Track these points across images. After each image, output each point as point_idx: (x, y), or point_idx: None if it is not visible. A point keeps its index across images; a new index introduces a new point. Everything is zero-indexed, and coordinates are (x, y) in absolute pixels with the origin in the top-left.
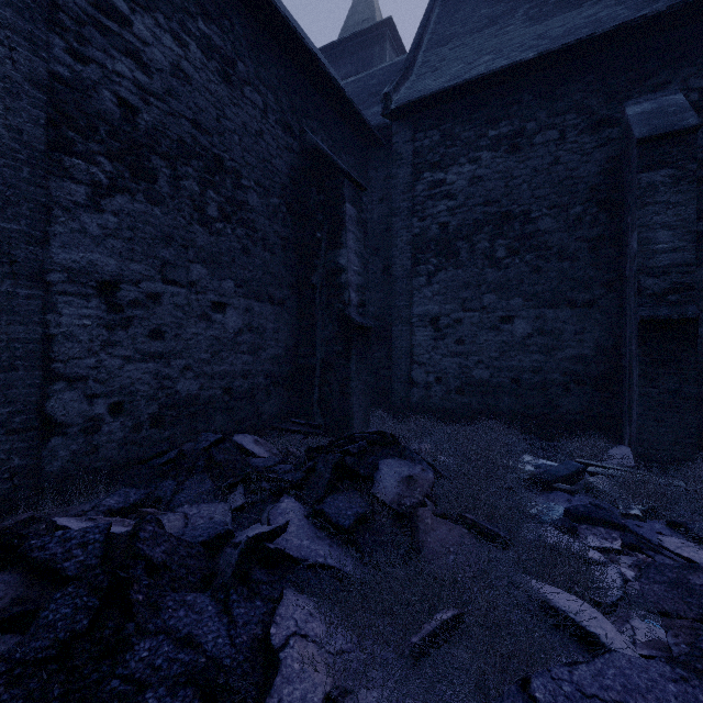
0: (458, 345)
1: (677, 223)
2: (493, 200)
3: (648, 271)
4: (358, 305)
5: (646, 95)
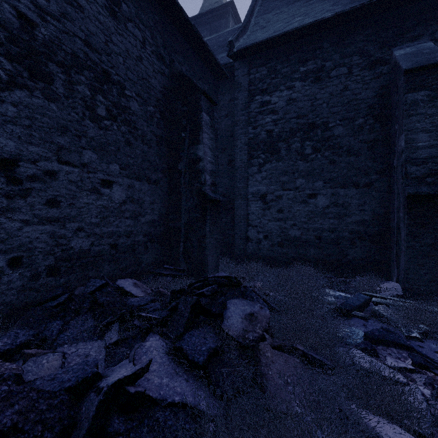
0: (279, 213)
1: (432, 128)
2: (303, 115)
3: (412, 161)
4: (211, 185)
5: (406, 43)
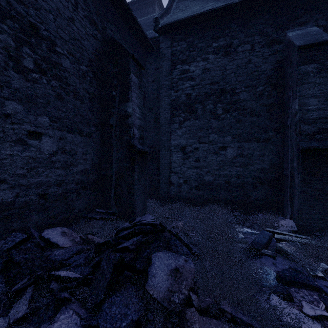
0: (196, 162)
1: (320, 94)
2: (215, 82)
3: (305, 121)
4: (139, 138)
5: (296, 27)
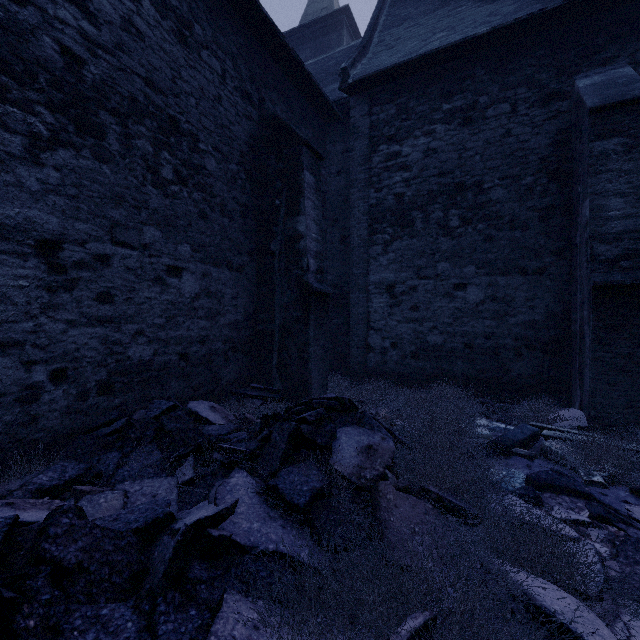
0: (413, 311)
1: (629, 190)
2: (447, 171)
3: (601, 238)
4: (316, 272)
5: (595, 68)
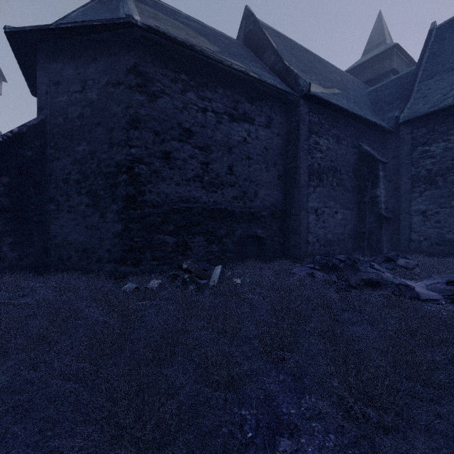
0: (437, 223)
1: None
2: None
3: None
4: (384, 209)
5: None
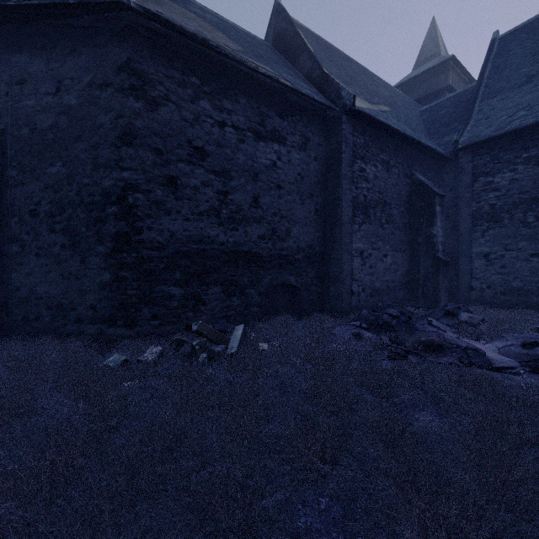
0: (502, 269)
1: None
2: (525, 191)
3: None
4: (442, 251)
5: None
